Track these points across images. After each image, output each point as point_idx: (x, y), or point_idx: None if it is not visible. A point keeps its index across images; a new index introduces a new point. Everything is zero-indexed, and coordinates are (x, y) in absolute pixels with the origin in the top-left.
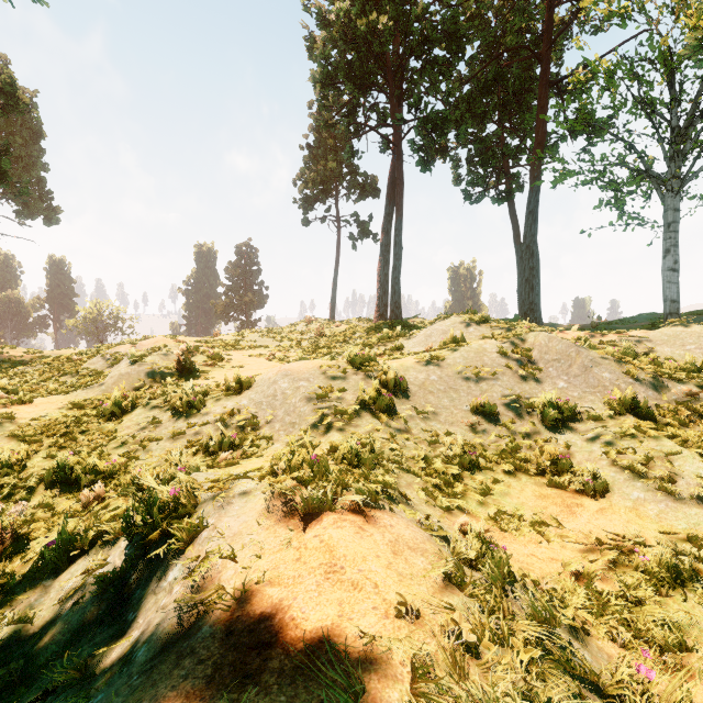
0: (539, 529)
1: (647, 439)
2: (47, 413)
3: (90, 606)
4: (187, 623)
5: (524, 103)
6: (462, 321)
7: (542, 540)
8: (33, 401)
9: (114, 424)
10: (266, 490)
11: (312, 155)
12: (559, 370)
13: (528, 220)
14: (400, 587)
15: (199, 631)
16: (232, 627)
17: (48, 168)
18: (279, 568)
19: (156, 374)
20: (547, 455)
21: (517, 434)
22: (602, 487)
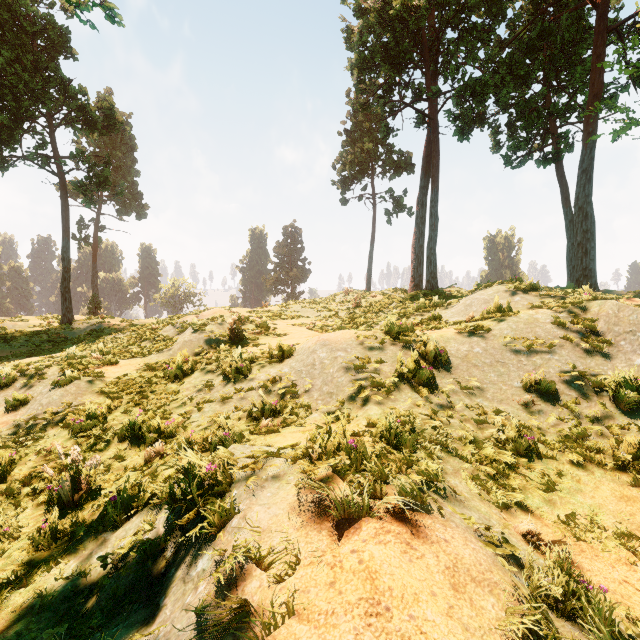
0: (630, 545)
1: None
2: (128, 373)
3: (133, 575)
4: None
5: (575, 56)
6: (507, 289)
7: (635, 561)
8: (119, 363)
9: (177, 385)
10: (298, 481)
11: (349, 139)
12: (634, 344)
13: (581, 179)
14: None
15: None
16: None
17: (139, 174)
18: (309, 592)
19: (213, 341)
20: (627, 446)
21: (583, 417)
22: None
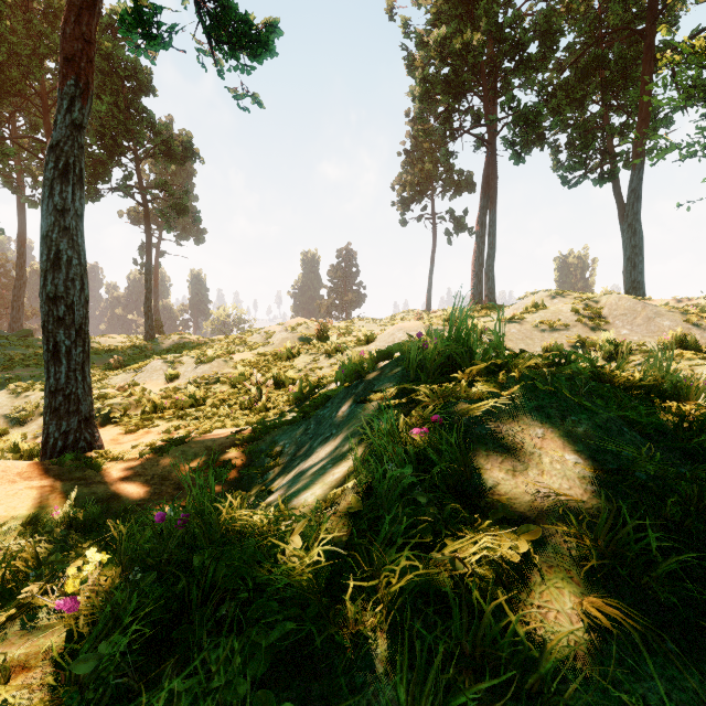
0: None
1: (683, 361)
2: (247, 358)
3: None
4: None
5: (629, 80)
6: (548, 295)
7: None
8: (235, 353)
9: (290, 362)
10: None
11: (409, 160)
12: (624, 322)
13: (630, 198)
14: None
15: None
16: None
17: (198, 199)
18: None
19: (304, 339)
20: None
21: None
22: None
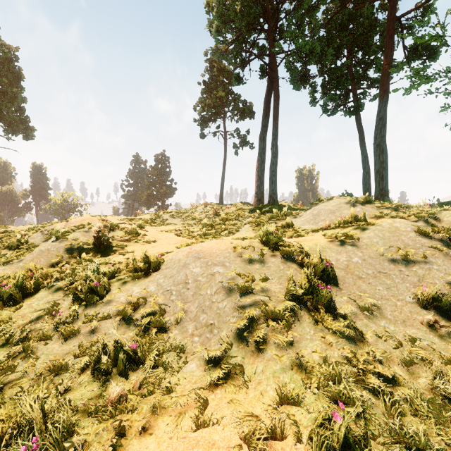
0: None
1: None
2: None
3: None
4: None
5: (370, 39)
6: (347, 202)
7: None
8: None
9: (9, 311)
10: None
11: (207, 88)
12: None
13: (379, 124)
14: None
15: None
16: None
17: (26, 100)
18: None
19: (75, 249)
20: None
21: None
22: None
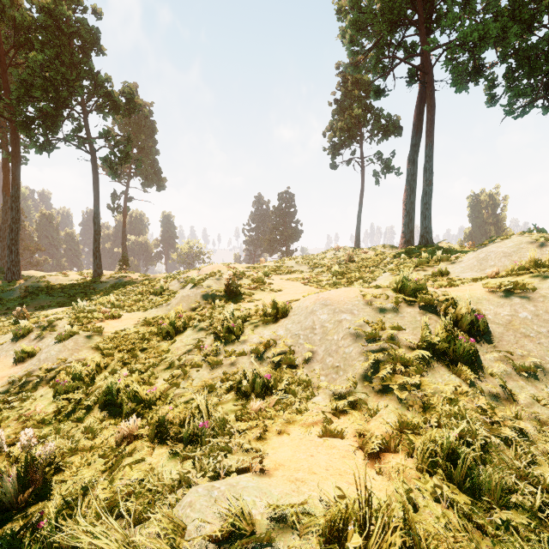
0: None
1: None
2: (126, 328)
3: None
4: None
5: None
6: (532, 240)
7: None
8: (121, 316)
9: (168, 344)
10: None
11: (339, 108)
12: None
13: None
14: None
15: None
16: None
17: (159, 152)
18: None
19: (209, 296)
20: None
21: None
22: None
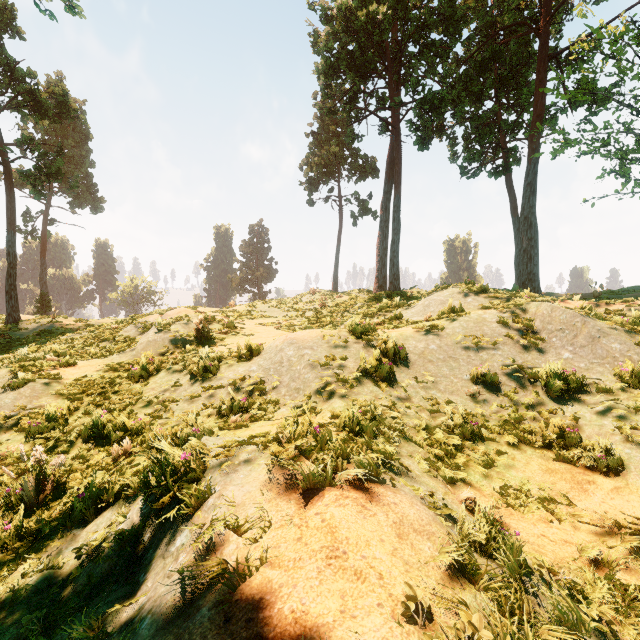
0: (549, 507)
1: None
2: (88, 375)
3: (109, 561)
4: (188, 598)
5: (521, 79)
6: (460, 291)
7: (552, 520)
8: (77, 364)
9: (142, 386)
10: (269, 461)
11: (316, 141)
12: (563, 340)
13: (526, 192)
14: (407, 579)
15: (198, 611)
16: (230, 613)
17: (94, 165)
18: (280, 547)
19: (178, 341)
20: (553, 427)
21: (520, 405)
22: (616, 464)
